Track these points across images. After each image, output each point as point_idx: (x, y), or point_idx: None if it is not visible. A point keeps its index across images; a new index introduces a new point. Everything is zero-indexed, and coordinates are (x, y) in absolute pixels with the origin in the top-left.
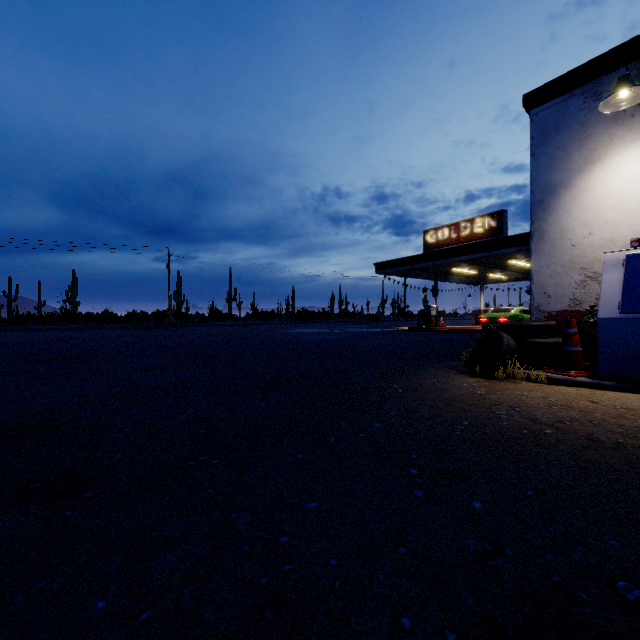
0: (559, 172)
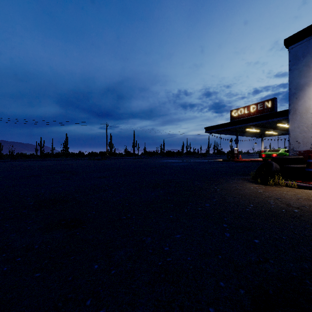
0: (305, 78)
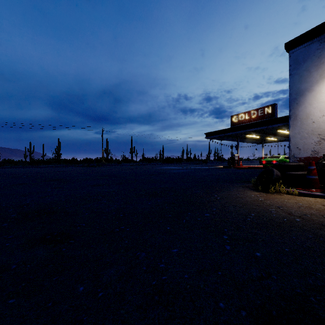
0: (305, 83)
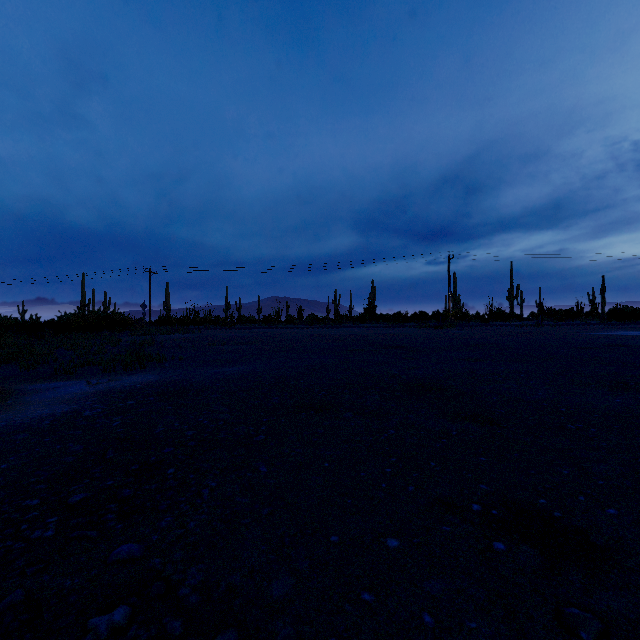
0: None
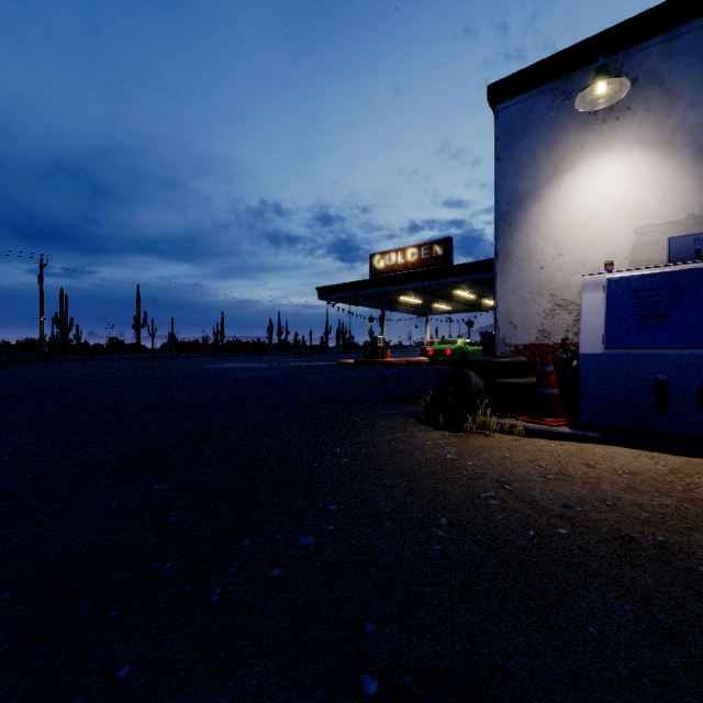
0: (527, 181)
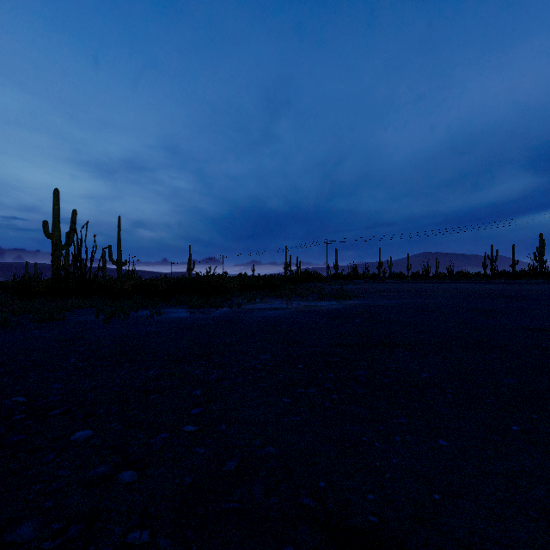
0: None
